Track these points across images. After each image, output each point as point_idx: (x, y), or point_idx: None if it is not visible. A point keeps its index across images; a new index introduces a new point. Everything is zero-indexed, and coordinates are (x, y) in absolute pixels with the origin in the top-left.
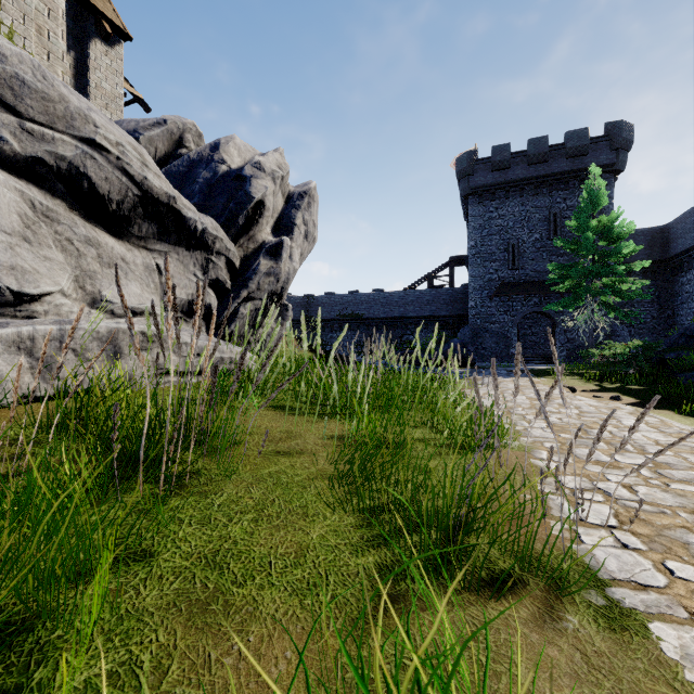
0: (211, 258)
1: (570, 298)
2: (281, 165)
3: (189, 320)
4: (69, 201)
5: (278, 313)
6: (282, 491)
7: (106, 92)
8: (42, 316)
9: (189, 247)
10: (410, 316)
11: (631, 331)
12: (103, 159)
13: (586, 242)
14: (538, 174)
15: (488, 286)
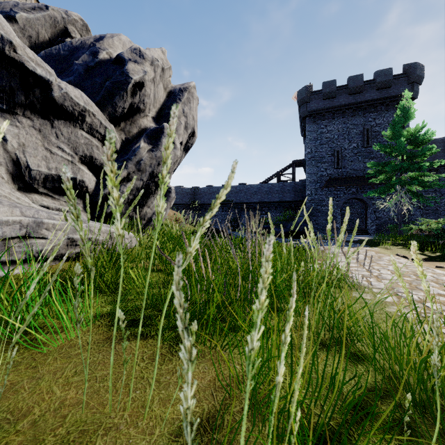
0: (82, 133)
1: (384, 187)
2: (162, 59)
3: (57, 196)
4: None
5: None
6: None
7: None
8: None
9: (46, 114)
10: (265, 201)
11: (420, 211)
12: None
13: (397, 145)
14: (355, 101)
15: (320, 180)
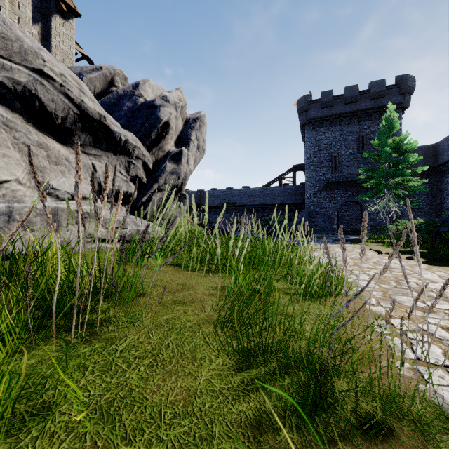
0: (132, 161)
1: (374, 191)
2: (181, 99)
3: (116, 204)
4: (25, 115)
5: (179, 200)
6: (176, 336)
7: (63, 51)
8: (1, 198)
9: (115, 153)
10: (267, 203)
11: (413, 213)
12: (50, 86)
13: (384, 154)
14: (351, 110)
15: (318, 184)
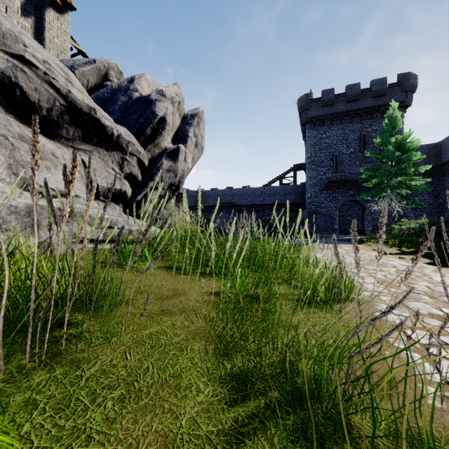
0: (126, 157)
1: (376, 191)
2: (178, 94)
3: (109, 202)
4: (5, 105)
5: (176, 199)
6: (158, 356)
7: (57, 46)
8: None
9: (107, 148)
10: (267, 203)
11: (415, 213)
12: (32, 73)
13: (387, 152)
14: (353, 108)
15: (319, 183)
